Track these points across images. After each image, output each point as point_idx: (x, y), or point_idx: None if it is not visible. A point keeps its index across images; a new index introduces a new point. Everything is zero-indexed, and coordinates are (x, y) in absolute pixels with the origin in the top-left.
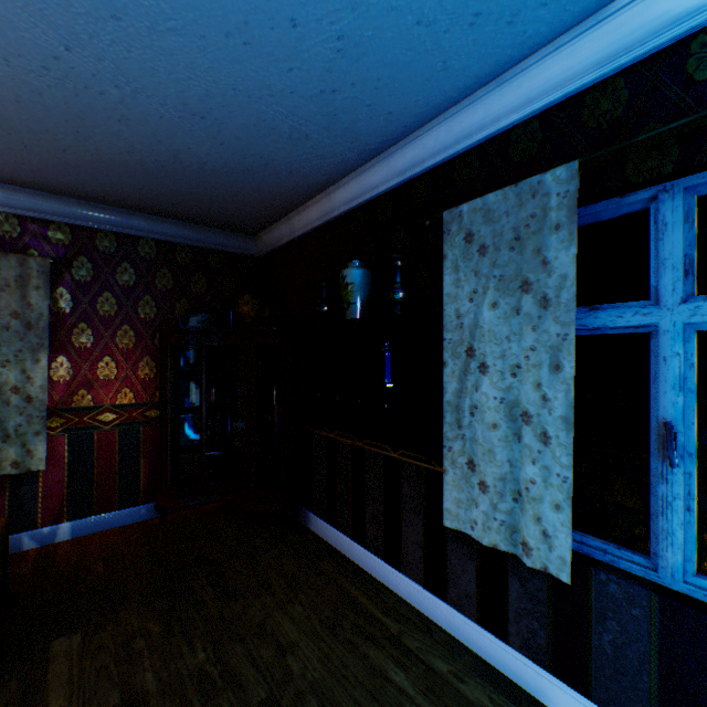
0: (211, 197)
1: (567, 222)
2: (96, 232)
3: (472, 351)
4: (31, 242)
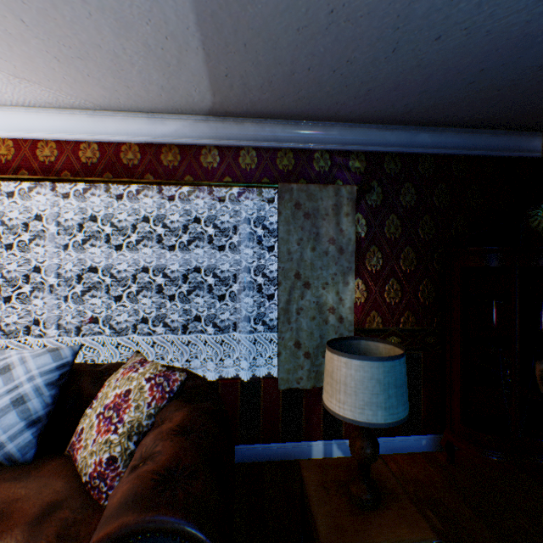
0: None
1: None
2: (383, 156)
3: None
4: (336, 174)
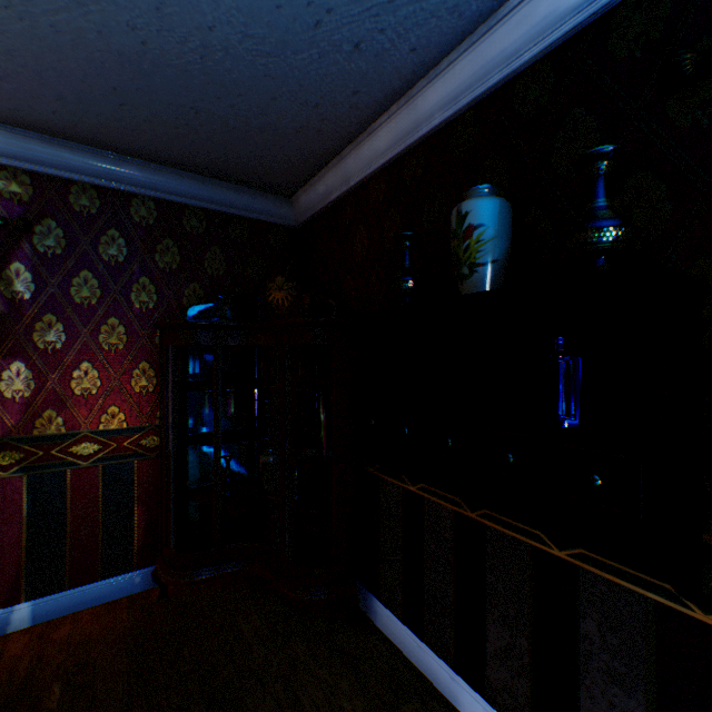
0: (227, 118)
1: None
2: (69, 185)
3: None
4: None
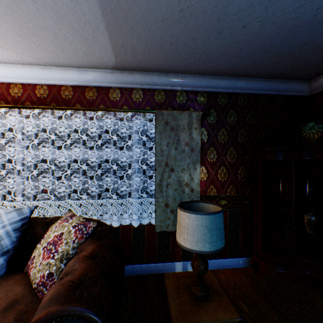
0: (320, 43)
1: None
2: (217, 94)
3: None
4: (190, 104)
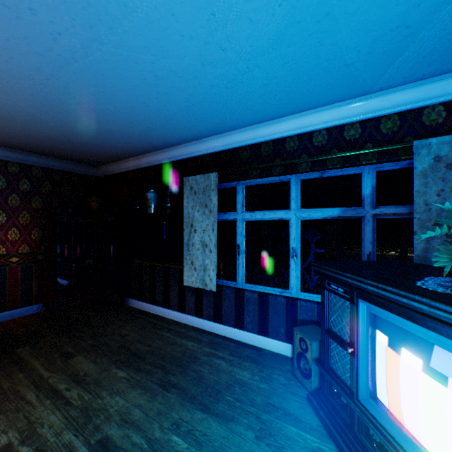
0: (80, 152)
1: (215, 189)
2: (8, 162)
3: (192, 225)
4: None
